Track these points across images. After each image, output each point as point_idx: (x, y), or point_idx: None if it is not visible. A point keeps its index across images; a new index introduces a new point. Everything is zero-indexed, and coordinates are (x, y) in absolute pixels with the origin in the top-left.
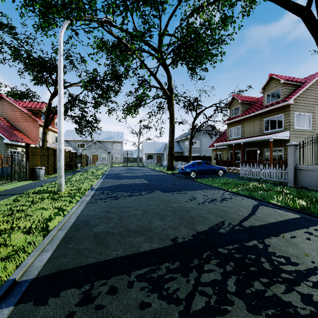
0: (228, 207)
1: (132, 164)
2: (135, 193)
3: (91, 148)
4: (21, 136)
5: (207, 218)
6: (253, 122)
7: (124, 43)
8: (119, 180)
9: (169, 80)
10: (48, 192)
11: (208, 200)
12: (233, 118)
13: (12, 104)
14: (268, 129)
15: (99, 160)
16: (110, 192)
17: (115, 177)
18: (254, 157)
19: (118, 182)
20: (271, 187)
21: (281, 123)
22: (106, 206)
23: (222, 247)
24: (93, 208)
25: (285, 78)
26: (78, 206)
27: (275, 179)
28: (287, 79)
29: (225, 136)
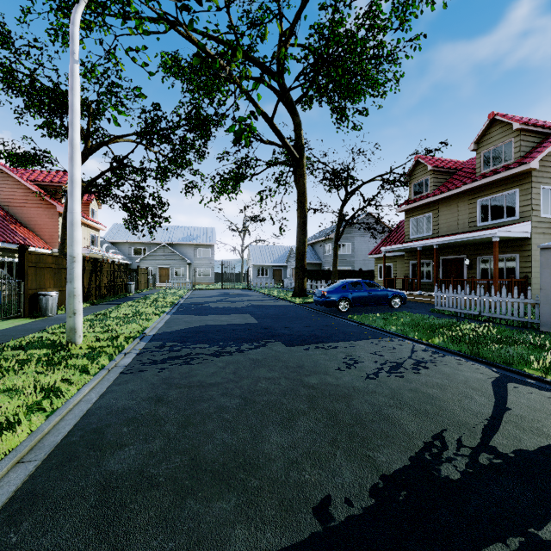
0: (438, 388)
1: (230, 284)
2: (230, 347)
3: (157, 257)
4: (23, 234)
5: (398, 424)
6: (455, 207)
7: (213, 57)
8: (202, 316)
9: (297, 130)
10: (47, 345)
11: (386, 366)
12: (417, 199)
13: (9, 175)
14: (486, 219)
15: (172, 277)
16: (178, 345)
17: (195, 310)
18: (458, 272)
19: (199, 320)
20: (511, 335)
21: (514, 207)
22: (158, 384)
23: (473, 549)
24: (128, 390)
25: (523, 120)
26: (98, 383)
27: (511, 317)
28: (527, 121)
29: (400, 234)
